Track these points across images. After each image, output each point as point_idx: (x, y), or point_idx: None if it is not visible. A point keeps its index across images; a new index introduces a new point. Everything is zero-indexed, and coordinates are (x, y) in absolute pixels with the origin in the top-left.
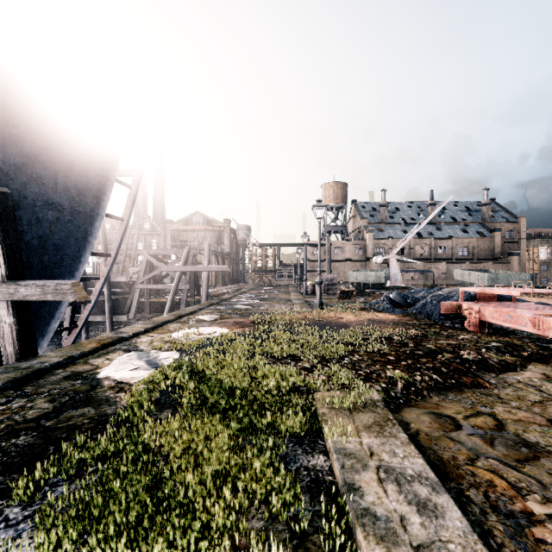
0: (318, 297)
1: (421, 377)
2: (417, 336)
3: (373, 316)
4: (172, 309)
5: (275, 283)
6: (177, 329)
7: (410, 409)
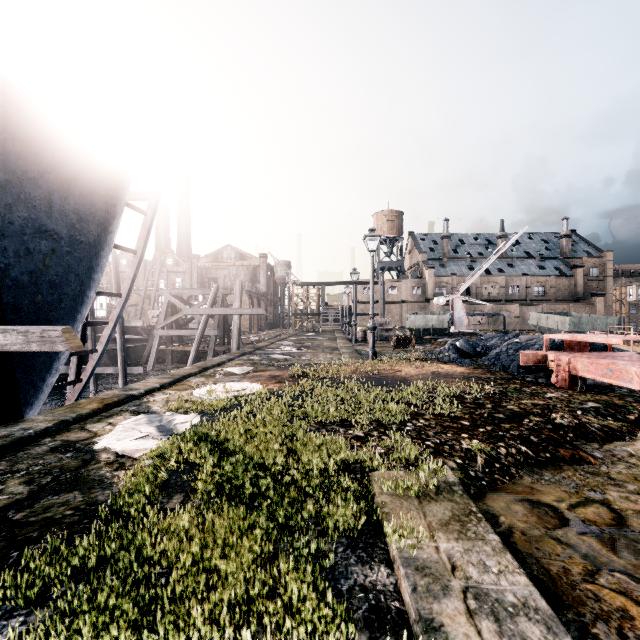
0: (371, 345)
1: (506, 449)
2: (494, 394)
3: (438, 368)
4: (199, 359)
5: (319, 328)
6: (200, 385)
7: (497, 494)
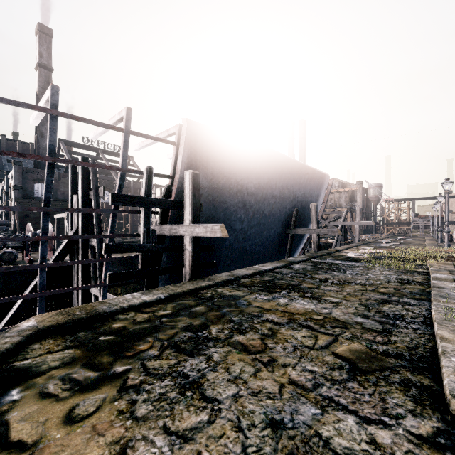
0: (446, 240)
1: None
2: None
3: None
4: (326, 248)
5: (409, 233)
6: (357, 250)
7: None
